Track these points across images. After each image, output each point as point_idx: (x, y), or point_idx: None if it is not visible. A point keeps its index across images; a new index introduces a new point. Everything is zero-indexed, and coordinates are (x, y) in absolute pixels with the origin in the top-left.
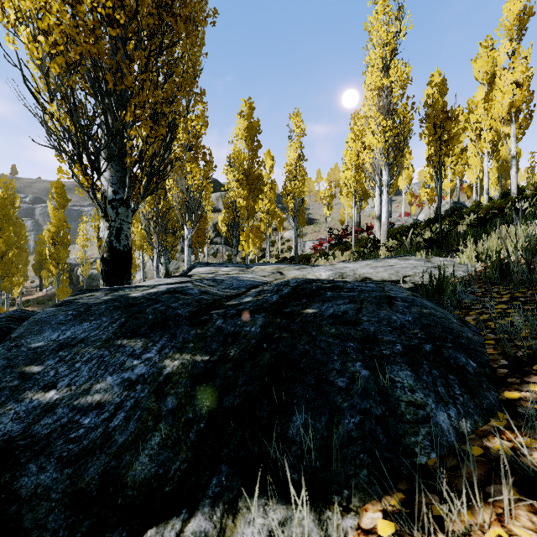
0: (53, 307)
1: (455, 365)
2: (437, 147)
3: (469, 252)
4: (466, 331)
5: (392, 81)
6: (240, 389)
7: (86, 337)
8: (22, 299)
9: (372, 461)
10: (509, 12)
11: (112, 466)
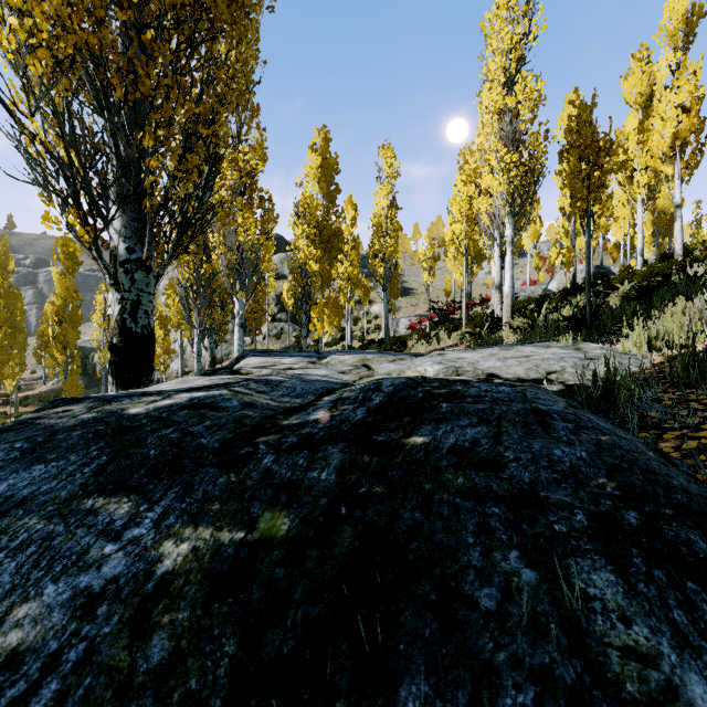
0: None
1: (691, 558)
2: (584, 189)
3: (637, 337)
4: (675, 475)
5: (518, 101)
6: (296, 613)
7: (30, 496)
8: (18, 395)
9: None
10: (673, 11)
11: None
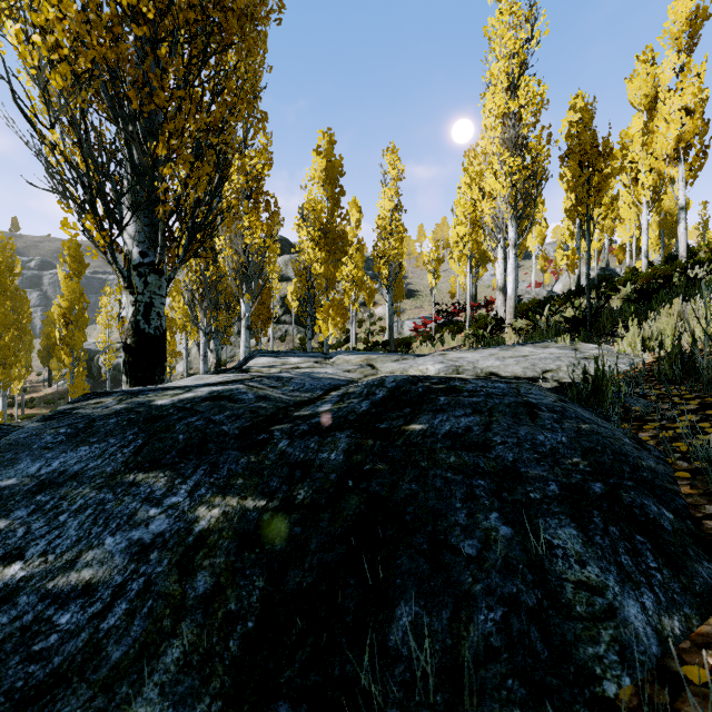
0: (39, 421)
1: (642, 518)
2: (584, 193)
3: (631, 338)
4: (645, 458)
5: (521, 105)
6: (312, 559)
7: (80, 471)
8: (24, 397)
9: (528, 692)
10: (677, 14)
11: (97, 706)
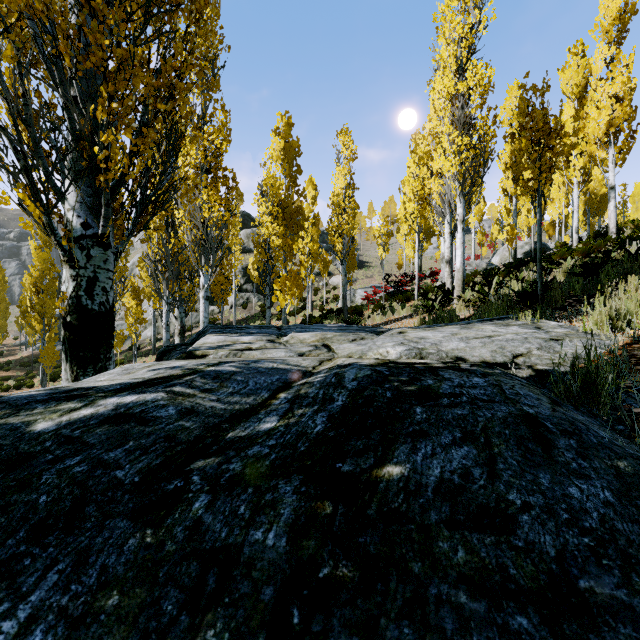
0: None
1: None
2: (536, 169)
3: (597, 316)
4: None
5: (469, 87)
6: None
7: None
8: (1, 360)
9: None
10: (607, 9)
11: None
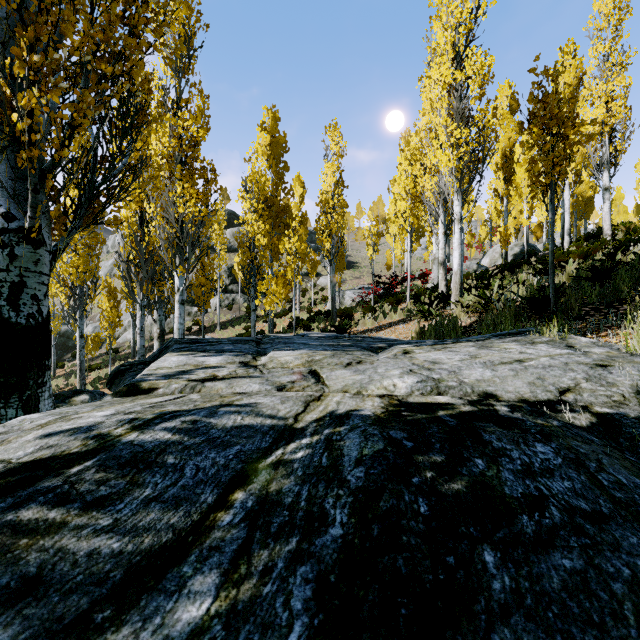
0: None
1: None
2: (549, 162)
3: None
4: None
5: (467, 77)
6: None
7: None
8: None
9: None
10: (602, 5)
11: None
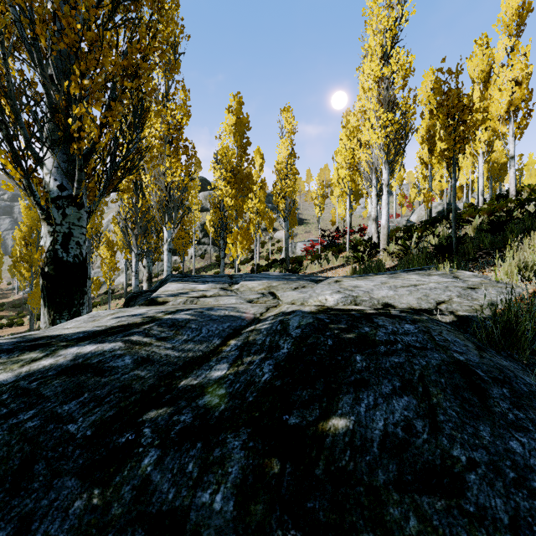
0: None
1: None
2: (451, 140)
3: (508, 267)
4: None
5: (393, 71)
6: None
7: None
8: None
9: None
10: (508, 6)
11: None
